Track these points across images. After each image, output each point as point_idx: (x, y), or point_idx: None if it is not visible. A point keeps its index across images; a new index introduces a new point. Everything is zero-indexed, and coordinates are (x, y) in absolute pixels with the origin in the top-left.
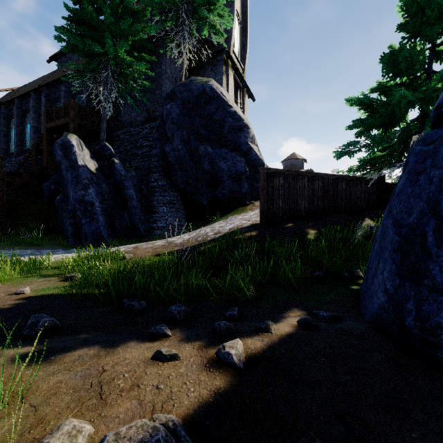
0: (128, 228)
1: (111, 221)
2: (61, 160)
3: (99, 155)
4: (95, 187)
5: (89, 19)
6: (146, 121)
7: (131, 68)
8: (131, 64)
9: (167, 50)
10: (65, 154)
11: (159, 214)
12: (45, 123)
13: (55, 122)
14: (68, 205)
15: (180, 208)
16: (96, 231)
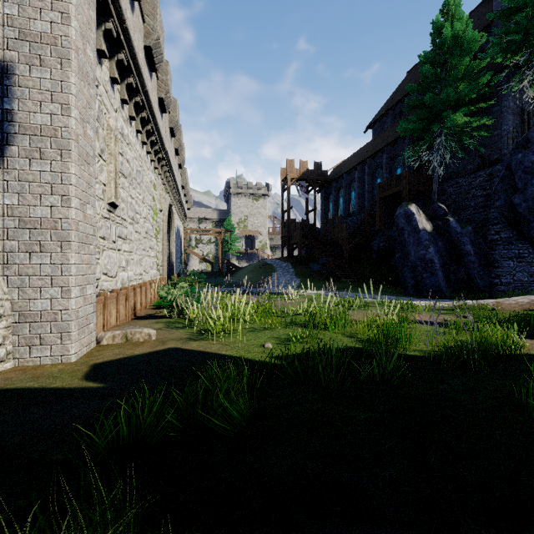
0: (463, 282)
1: (446, 275)
2: (403, 226)
3: (431, 215)
4: (433, 247)
5: (426, 103)
6: (478, 168)
7: (467, 128)
8: (467, 124)
9: (513, 91)
10: (407, 221)
11: (503, 269)
12: (378, 194)
13: (387, 192)
14: (407, 262)
15: (532, 261)
16: (435, 284)
